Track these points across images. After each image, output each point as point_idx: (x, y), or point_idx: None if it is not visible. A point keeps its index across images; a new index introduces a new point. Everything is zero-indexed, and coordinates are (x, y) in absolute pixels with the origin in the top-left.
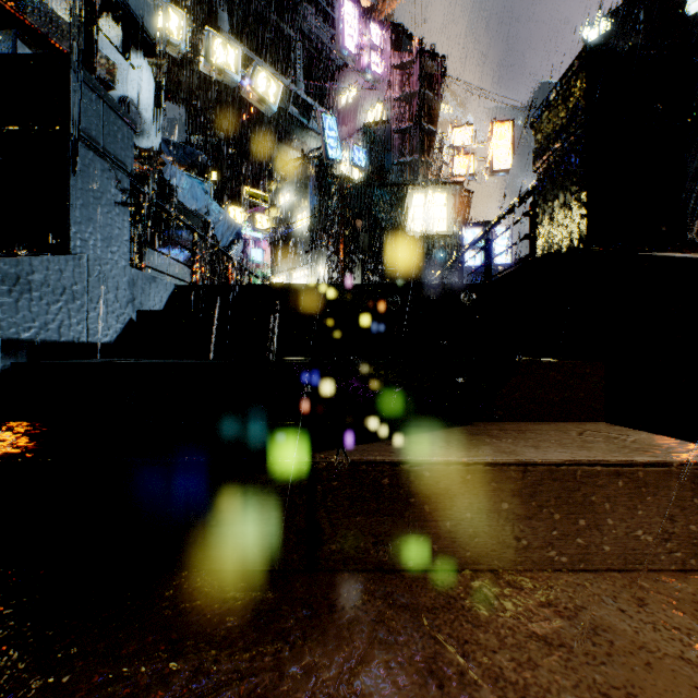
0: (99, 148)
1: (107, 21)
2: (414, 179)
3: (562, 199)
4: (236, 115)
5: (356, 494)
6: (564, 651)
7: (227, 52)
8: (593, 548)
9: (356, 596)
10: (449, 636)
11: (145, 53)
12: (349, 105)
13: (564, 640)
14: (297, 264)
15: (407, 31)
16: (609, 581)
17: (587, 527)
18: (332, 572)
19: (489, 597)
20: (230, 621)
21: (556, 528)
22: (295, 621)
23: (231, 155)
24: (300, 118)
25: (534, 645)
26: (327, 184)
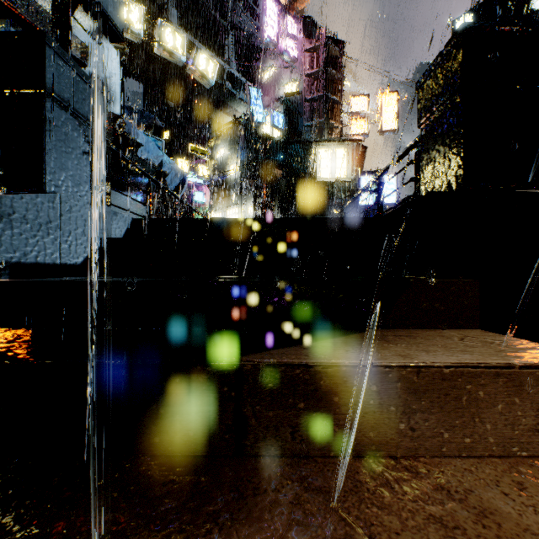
0: (70, 108)
1: (81, 13)
2: (321, 137)
3: (442, 148)
4: (182, 88)
5: (276, 391)
6: (458, 533)
7: (175, 39)
8: (477, 437)
9: (276, 479)
10: (357, 518)
11: (111, 39)
12: (270, 80)
13: (457, 522)
14: (230, 203)
15: (315, 22)
16: (491, 466)
17: (471, 419)
18: (256, 457)
19: (390, 480)
20: (168, 503)
21: (445, 420)
22: (223, 503)
23: (179, 119)
24: (232, 90)
25: (432, 527)
26: (253, 141)
